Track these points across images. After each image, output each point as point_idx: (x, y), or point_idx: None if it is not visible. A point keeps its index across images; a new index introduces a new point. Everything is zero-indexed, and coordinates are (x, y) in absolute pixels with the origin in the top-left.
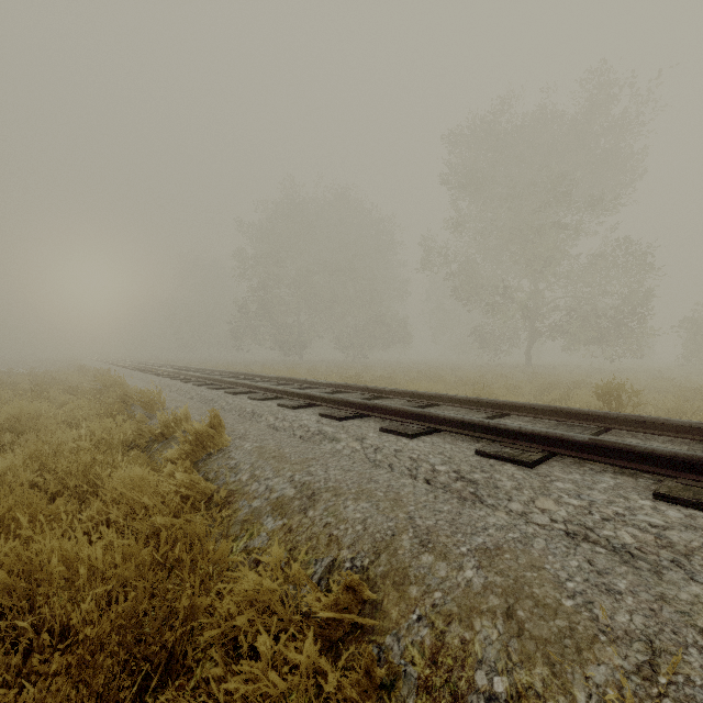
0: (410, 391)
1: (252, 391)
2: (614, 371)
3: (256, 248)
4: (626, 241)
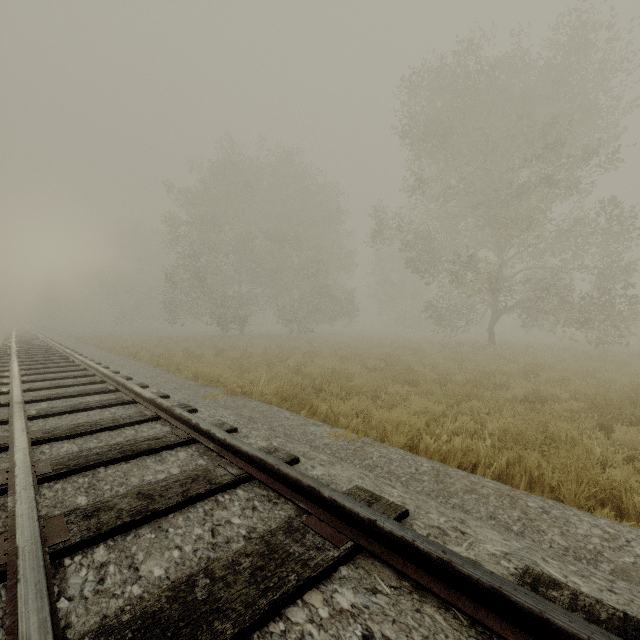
0: (494, 591)
1: (6, 489)
2: (613, 357)
3: (191, 213)
4: (612, 203)
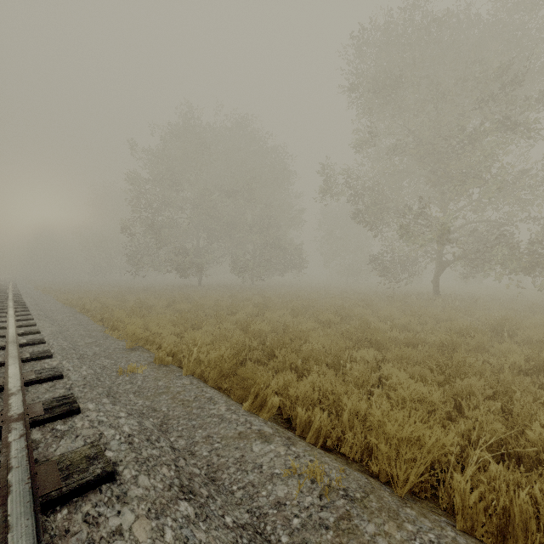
0: None
1: None
2: None
3: (152, 173)
4: None
